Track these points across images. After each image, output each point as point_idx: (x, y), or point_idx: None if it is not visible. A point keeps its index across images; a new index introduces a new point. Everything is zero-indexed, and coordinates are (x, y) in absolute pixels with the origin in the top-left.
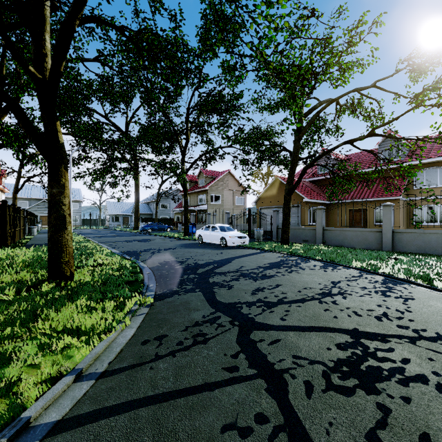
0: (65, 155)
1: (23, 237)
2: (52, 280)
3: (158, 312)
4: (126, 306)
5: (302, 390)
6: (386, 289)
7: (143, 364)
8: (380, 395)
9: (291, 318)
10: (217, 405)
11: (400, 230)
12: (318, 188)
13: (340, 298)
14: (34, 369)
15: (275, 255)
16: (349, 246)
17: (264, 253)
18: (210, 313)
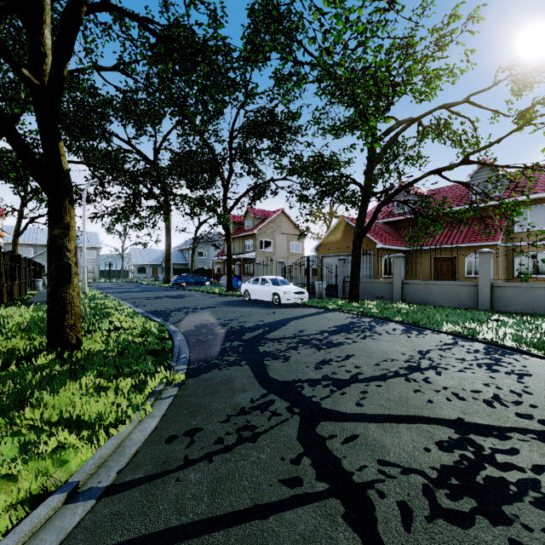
0: (71, 186)
1: (24, 292)
2: (53, 349)
3: (190, 394)
4: (147, 386)
5: (397, 517)
6: (491, 361)
7: (167, 475)
8: (512, 526)
9: (371, 402)
10: (272, 543)
11: (501, 283)
12: (394, 231)
13: (433, 374)
14: (10, 482)
15: (342, 315)
16: (436, 304)
17: (328, 312)
18: (260, 395)
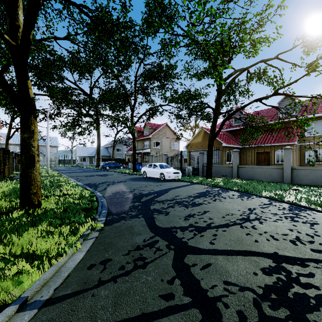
0: (35, 107)
1: (12, 172)
2: (23, 207)
3: (106, 236)
4: (79, 231)
5: None
6: (293, 215)
7: (86, 291)
8: None
9: (219, 242)
10: None
11: (297, 167)
12: (233, 136)
13: (258, 223)
14: None
15: (201, 186)
16: (258, 180)
17: (193, 185)
18: (150, 237)
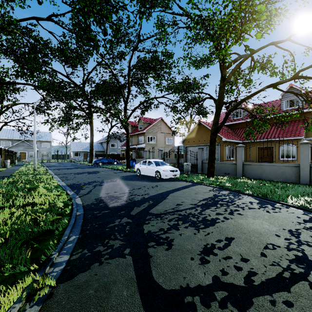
0: None
1: None
2: None
3: None
4: None
5: None
6: None
7: None
8: None
9: None
10: None
11: None
12: (232, 130)
13: None
14: None
15: (205, 188)
16: (267, 179)
17: (194, 186)
18: None
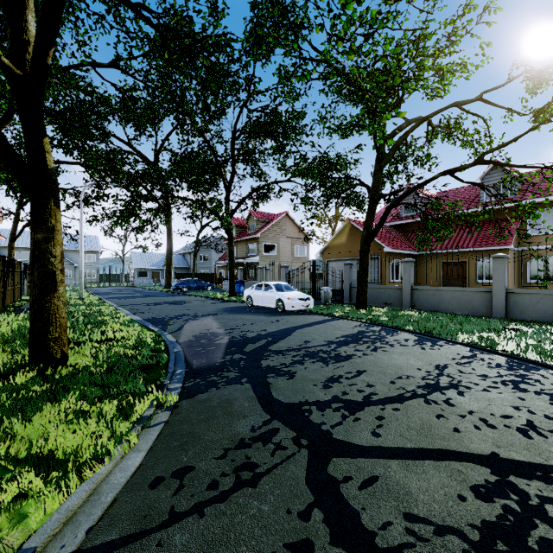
0: (57, 186)
1: (19, 298)
2: (35, 365)
3: (183, 420)
4: (134, 411)
5: None
6: (517, 377)
7: (147, 536)
8: None
9: (389, 431)
10: None
11: (516, 290)
12: (402, 234)
13: (455, 395)
14: None
15: (349, 323)
16: (447, 312)
17: (334, 320)
18: (262, 422)
